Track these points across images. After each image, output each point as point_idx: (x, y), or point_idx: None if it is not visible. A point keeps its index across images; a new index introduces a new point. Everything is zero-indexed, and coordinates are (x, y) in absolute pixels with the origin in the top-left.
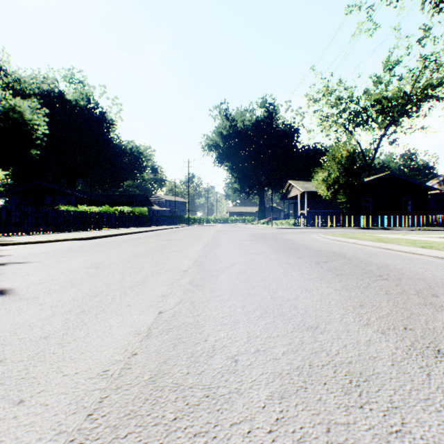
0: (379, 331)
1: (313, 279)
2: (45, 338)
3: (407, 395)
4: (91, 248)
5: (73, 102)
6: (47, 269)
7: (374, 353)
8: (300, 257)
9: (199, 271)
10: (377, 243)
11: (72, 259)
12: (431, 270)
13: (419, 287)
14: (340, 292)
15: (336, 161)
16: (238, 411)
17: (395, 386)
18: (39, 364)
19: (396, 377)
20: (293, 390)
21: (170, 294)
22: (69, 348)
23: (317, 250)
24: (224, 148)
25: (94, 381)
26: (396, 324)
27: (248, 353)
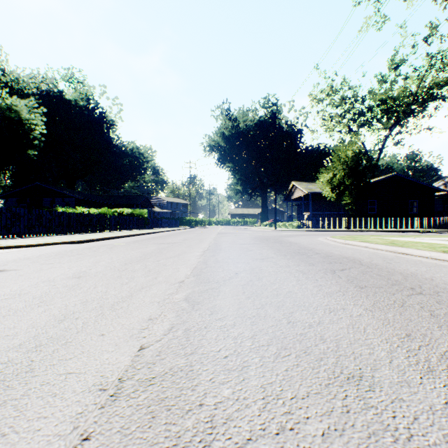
0: None
1: (335, 294)
2: None
3: None
4: (81, 253)
5: (73, 102)
6: (20, 280)
7: None
8: (311, 264)
9: (197, 282)
10: (392, 247)
11: (55, 266)
12: None
13: None
14: (373, 313)
15: (341, 162)
16: None
17: None
18: None
19: None
20: None
21: (159, 316)
22: None
23: (328, 255)
24: (226, 148)
25: None
26: None
27: (268, 436)
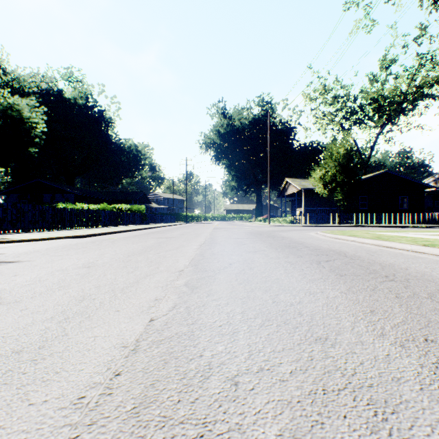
0: (398, 343)
1: (316, 281)
2: (17, 352)
3: None
4: (86, 246)
5: (72, 100)
6: (36, 269)
7: (397, 373)
8: (299, 256)
9: (195, 271)
10: (377, 241)
11: (64, 258)
12: (438, 270)
13: (430, 289)
14: (346, 295)
15: (333, 159)
16: None
17: (430, 420)
18: (3, 389)
19: (429, 406)
20: (307, 427)
21: (163, 298)
22: (43, 366)
23: (316, 249)
24: (221, 146)
25: (65, 414)
26: (415, 334)
27: (250, 373)
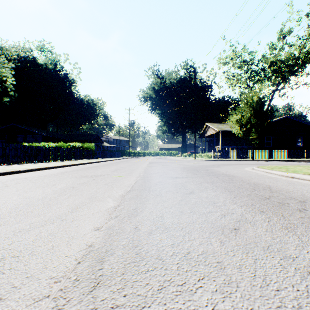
0: None
1: None
2: None
3: None
4: None
5: (44, 65)
6: None
7: None
8: None
9: None
10: None
11: None
12: None
13: None
14: None
15: (248, 105)
16: None
17: None
18: None
19: None
20: None
21: None
22: None
23: None
24: (156, 99)
25: None
26: None
27: None
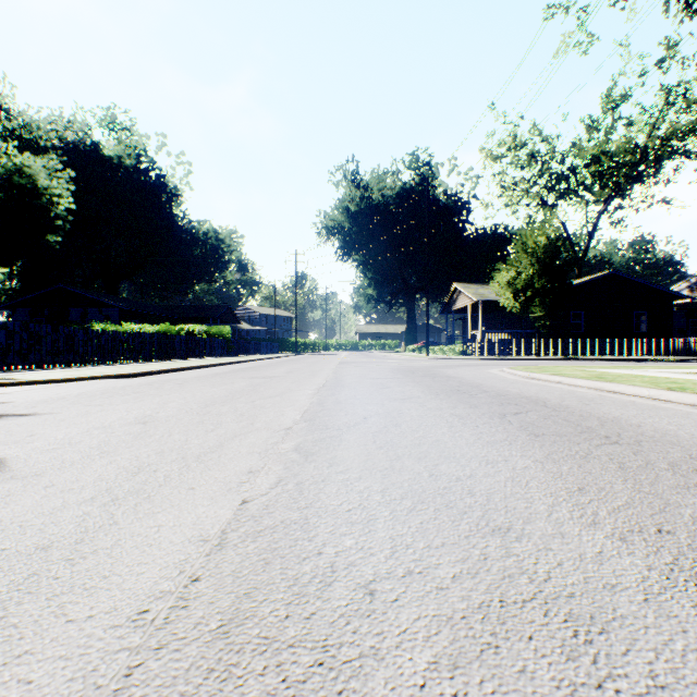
0: (616, 535)
1: (498, 443)
2: (44, 549)
3: (680, 661)
4: (138, 391)
5: (115, 160)
6: (64, 426)
7: (611, 578)
8: (473, 406)
9: (311, 429)
10: (596, 382)
11: (106, 408)
12: (688, 428)
13: (673, 457)
14: (543, 465)
15: (528, 253)
16: (376, 696)
17: (655, 642)
18: (27, 599)
19: (655, 624)
20: (475, 652)
21: (262, 469)
22: (83, 568)
23: (501, 394)
24: (352, 232)
25: (120, 634)
26: (643, 523)
27: (393, 578)
